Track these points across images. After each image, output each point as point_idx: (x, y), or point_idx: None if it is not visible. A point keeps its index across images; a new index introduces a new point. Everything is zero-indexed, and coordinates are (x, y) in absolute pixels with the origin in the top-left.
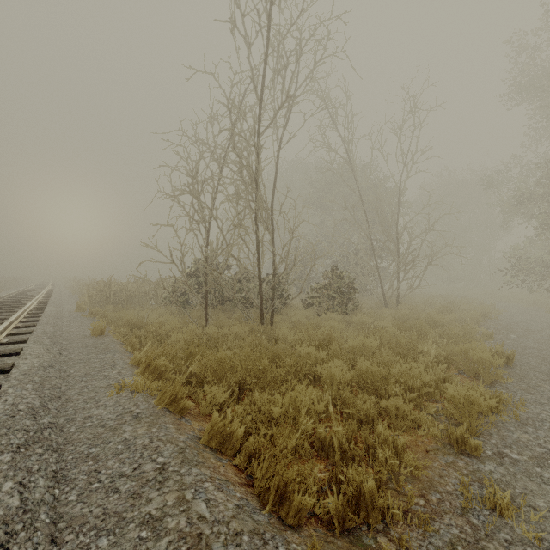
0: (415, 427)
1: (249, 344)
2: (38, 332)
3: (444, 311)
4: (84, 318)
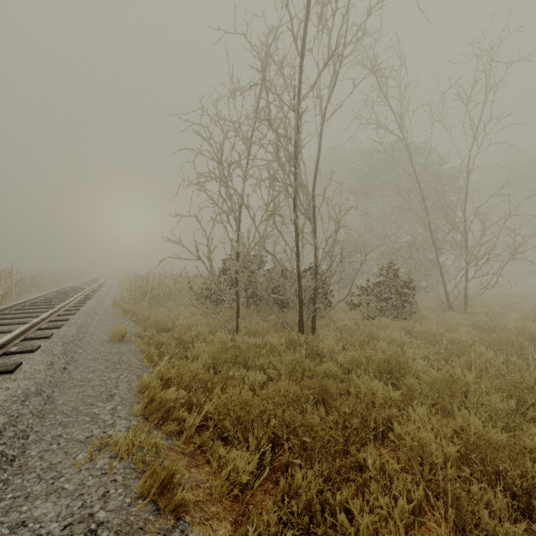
0: None
1: (287, 364)
2: (57, 335)
3: None
4: (116, 316)
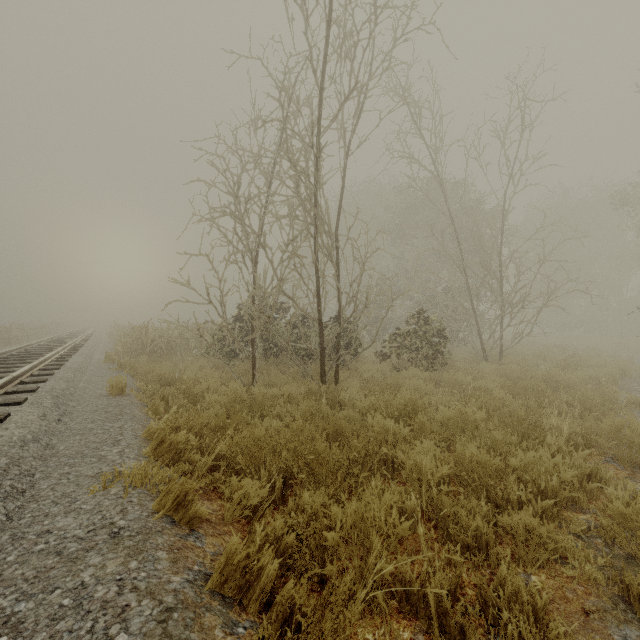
0: (556, 559)
1: (304, 411)
2: (44, 389)
3: (567, 367)
4: (111, 371)
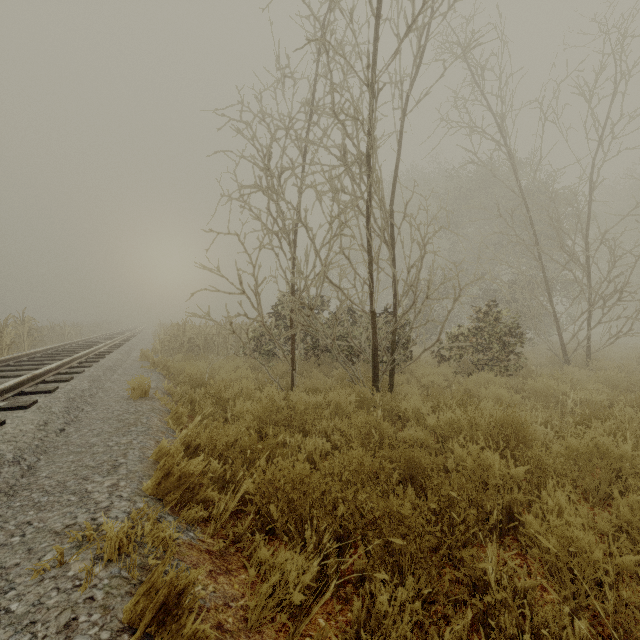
0: None
1: (358, 429)
2: (63, 390)
3: None
4: (143, 370)
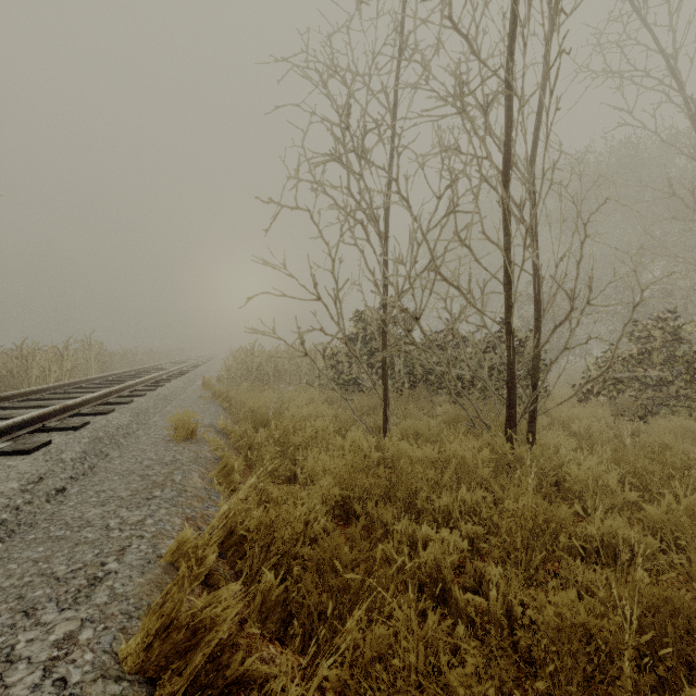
0: None
1: (517, 519)
2: (93, 426)
3: None
4: (201, 401)
